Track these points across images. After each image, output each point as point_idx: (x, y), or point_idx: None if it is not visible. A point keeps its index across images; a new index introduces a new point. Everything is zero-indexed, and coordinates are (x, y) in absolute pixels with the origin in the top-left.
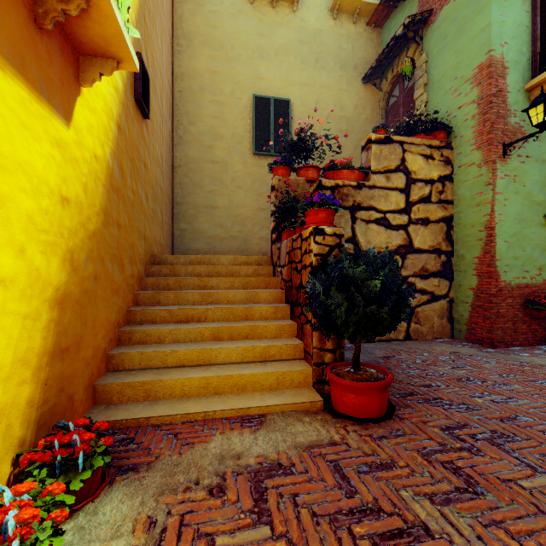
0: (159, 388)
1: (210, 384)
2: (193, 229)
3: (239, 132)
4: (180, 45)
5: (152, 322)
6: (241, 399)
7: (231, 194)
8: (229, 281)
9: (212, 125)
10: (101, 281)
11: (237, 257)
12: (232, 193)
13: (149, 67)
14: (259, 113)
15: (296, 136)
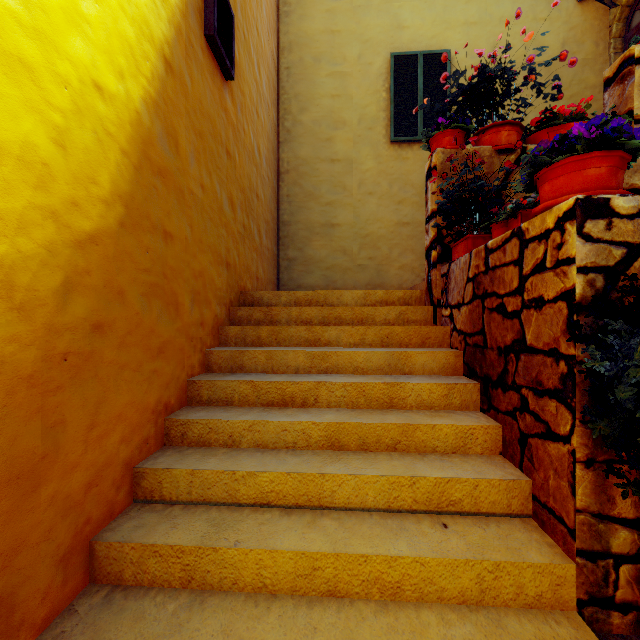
0: (210, 565)
1: (317, 570)
2: (304, 257)
3: (369, 113)
4: (287, 4)
5: (226, 402)
6: (393, 634)
7: (358, 205)
8: (357, 332)
9: (330, 109)
10: (116, 332)
11: (369, 292)
12: (359, 203)
13: (237, 9)
14: (400, 79)
15: (473, 78)
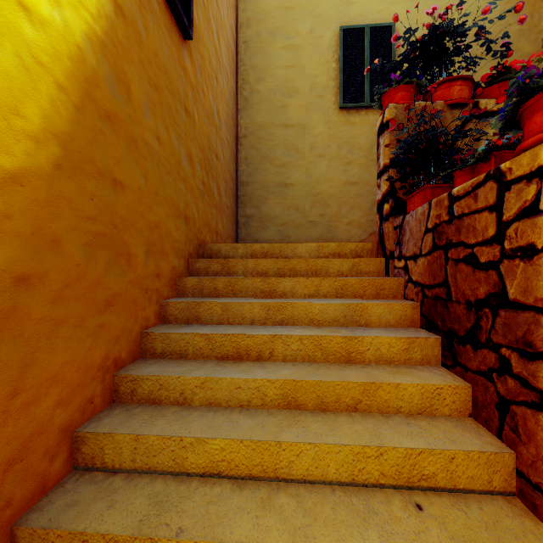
0: None
1: None
2: (261, 214)
3: (320, 82)
4: None
5: (180, 355)
6: None
7: (310, 166)
8: (312, 283)
9: (284, 79)
10: (49, 285)
11: (322, 245)
12: (311, 164)
13: None
14: (348, 50)
15: (423, 37)
